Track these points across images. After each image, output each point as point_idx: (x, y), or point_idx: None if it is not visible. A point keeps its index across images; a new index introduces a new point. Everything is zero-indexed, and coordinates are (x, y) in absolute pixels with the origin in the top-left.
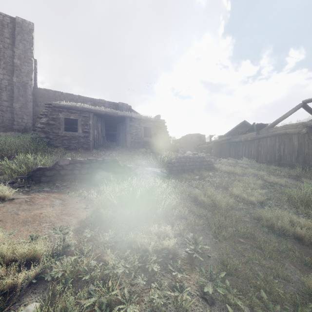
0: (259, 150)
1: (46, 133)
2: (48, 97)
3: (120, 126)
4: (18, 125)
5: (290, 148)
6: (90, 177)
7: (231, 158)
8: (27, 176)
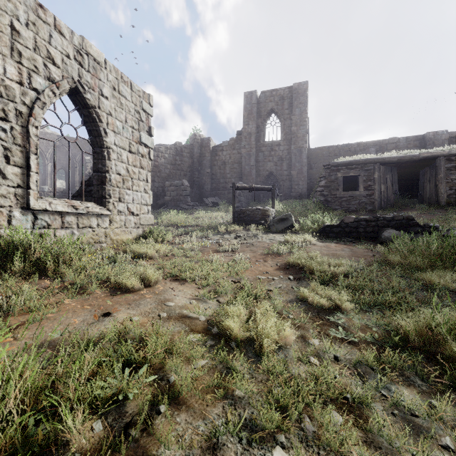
0: None
1: (324, 196)
2: (321, 156)
3: (426, 174)
4: (295, 192)
5: None
6: (376, 236)
7: None
8: (319, 232)
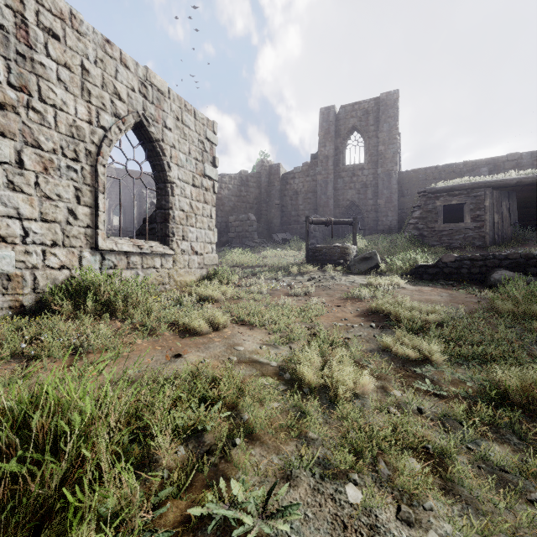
0: None
1: (419, 229)
2: (416, 180)
3: None
4: (382, 225)
5: None
6: (484, 278)
7: None
8: (410, 273)
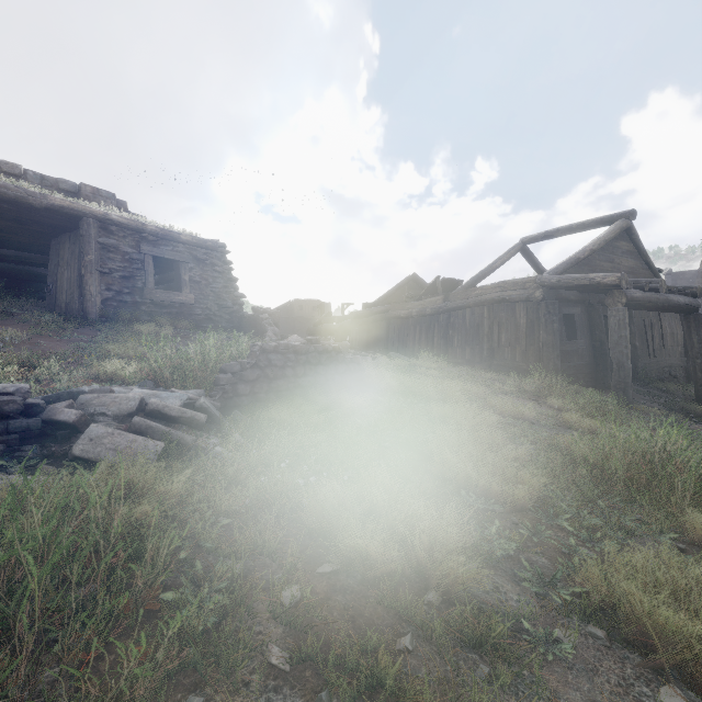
0: (449, 337)
1: None
2: None
3: (63, 247)
4: None
5: (511, 333)
6: None
7: (397, 354)
8: None
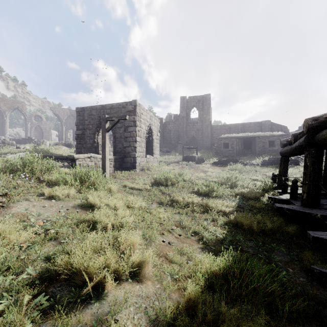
0: None
1: (216, 150)
2: (217, 129)
3: (253, 142)
4: (205, 146)
5: None
6: (228, 164)
7: None
8: (212, 163)
